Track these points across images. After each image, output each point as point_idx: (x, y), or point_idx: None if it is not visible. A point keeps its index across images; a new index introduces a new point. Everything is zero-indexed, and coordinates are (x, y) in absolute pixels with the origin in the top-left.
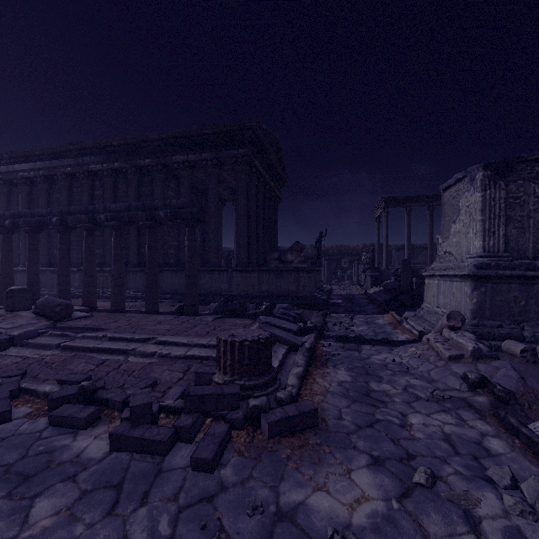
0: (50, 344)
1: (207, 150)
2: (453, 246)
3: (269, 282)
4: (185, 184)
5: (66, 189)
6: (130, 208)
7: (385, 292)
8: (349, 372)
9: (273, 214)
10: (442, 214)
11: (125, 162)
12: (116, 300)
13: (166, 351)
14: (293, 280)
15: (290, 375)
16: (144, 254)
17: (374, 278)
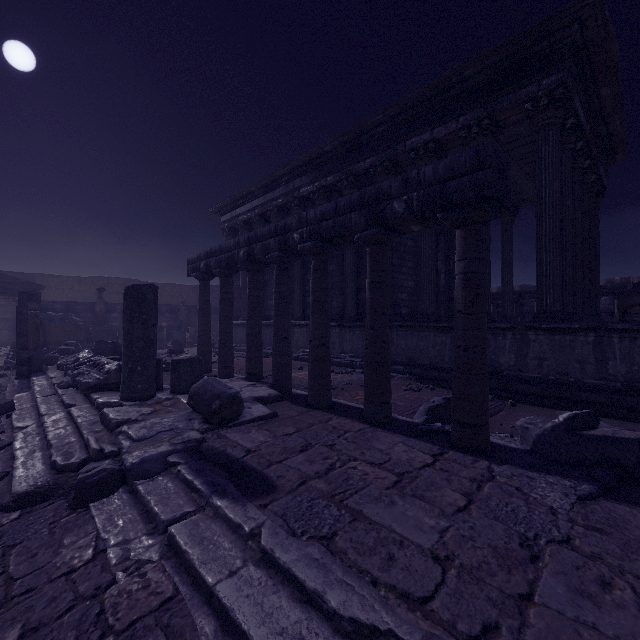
0: (156, 514)
1: (469, 107)
2: None
3: (633, 357)
4: None
5: None
6: (337, 210)
7: None
8: None
9: (592, 217)
10: None
11: (340, 172)
12: (316, 385)
13: None
14: None
15: None
16: (364, 302)
17: None
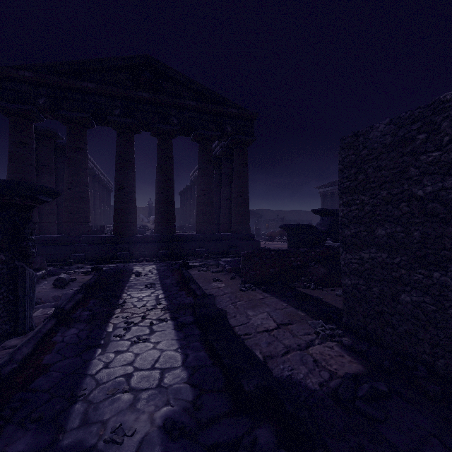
0: None
1: None
2: None
3: None
4: None
5: None
6: None
7: None
8: None
9: None
10: None
11: None
12: None
13: None
14: None
15: None
16: None
17: None
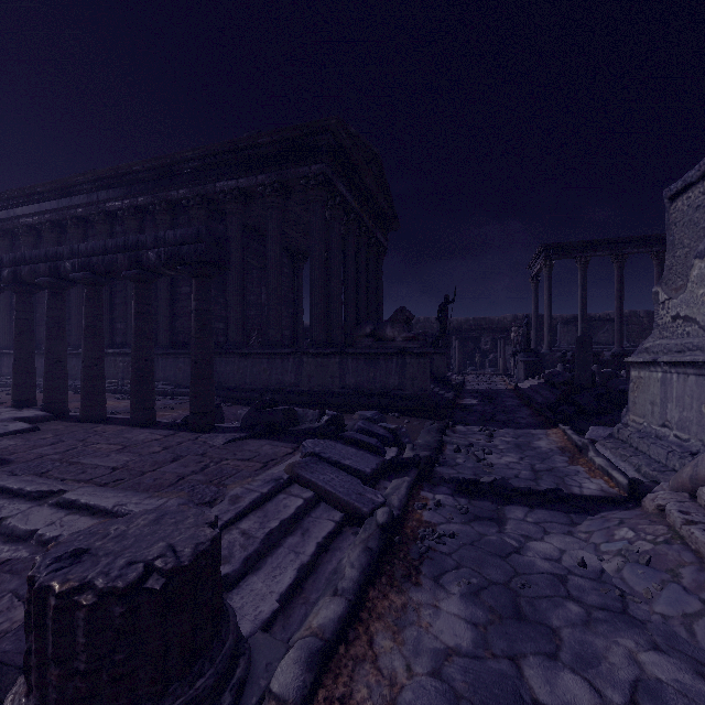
0: None
1: (265, 169)
2: (697, 304)
3: (358, 372)
4: (234, 224)
5: (78, 239)
6: (106, 249)
7: (548, 388)
8: (471, 607)
9: (374, 270)
10: (667, 245)
11: (153, 195)
12: (87, 401)
13: (55, 530)
14: (395, 368)
15: (301, 633)
16: (179, 330)
17: (529, 365)
